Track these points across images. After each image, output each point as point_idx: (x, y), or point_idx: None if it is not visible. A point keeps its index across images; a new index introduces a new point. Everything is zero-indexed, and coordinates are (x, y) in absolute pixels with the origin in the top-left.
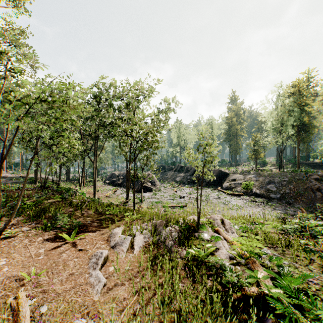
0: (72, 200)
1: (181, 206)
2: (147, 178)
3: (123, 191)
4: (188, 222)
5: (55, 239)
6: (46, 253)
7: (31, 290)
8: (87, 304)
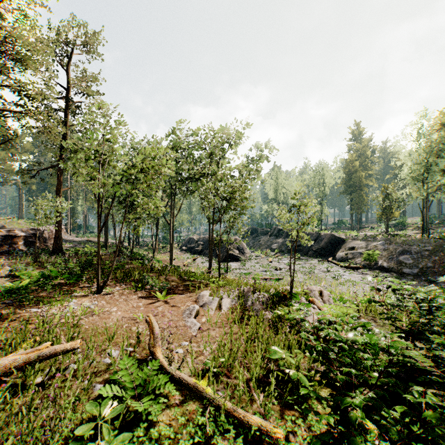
0: (152, 265)
1: (276, 279)
2: (233, 245)
3: (204, 259)
4: (279, 291)
5: (148, 298)
6: (144, 306)
7: (144, 325)
8: (188, 336)
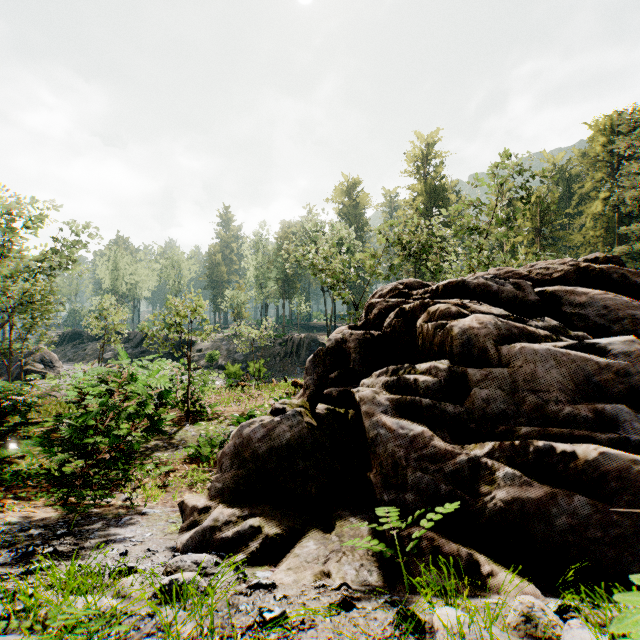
0: None
1: None
2: (34, 357)
3: None
4: None
5: None
6: None
7: None
8: None
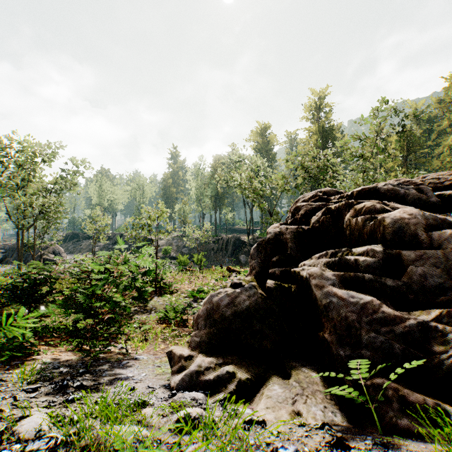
0: None
1: None
2: (48, 249)
3: (9, 267)
4: None
5: None
6: None
7: None
8: None
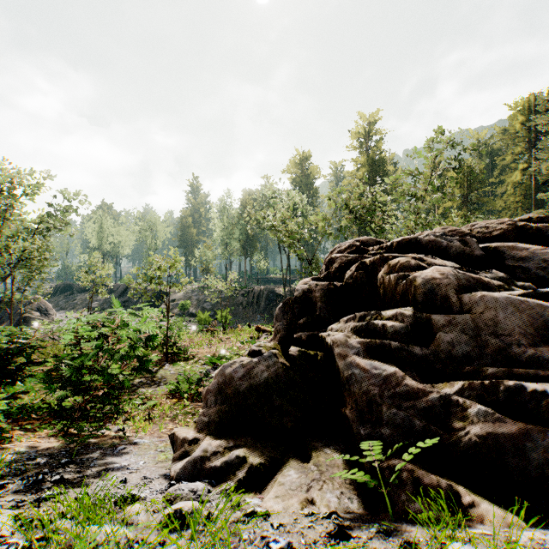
0: None
1: None
2: (32, 305)
3: None
4: None
5: None
6: None
7: None
8: None
